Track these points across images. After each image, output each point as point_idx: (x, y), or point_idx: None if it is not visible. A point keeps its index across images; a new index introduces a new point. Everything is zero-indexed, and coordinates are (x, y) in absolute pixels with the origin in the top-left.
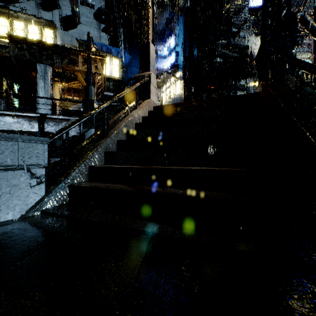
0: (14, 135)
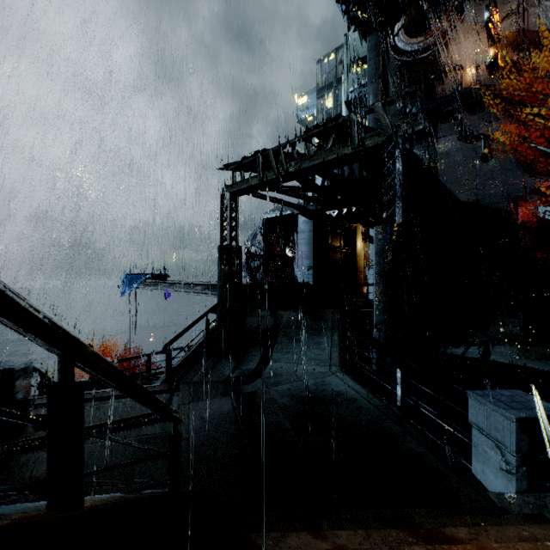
0: (482, 399)
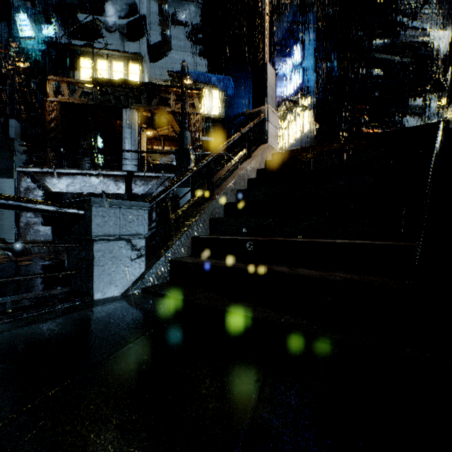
0: (116, 200)
